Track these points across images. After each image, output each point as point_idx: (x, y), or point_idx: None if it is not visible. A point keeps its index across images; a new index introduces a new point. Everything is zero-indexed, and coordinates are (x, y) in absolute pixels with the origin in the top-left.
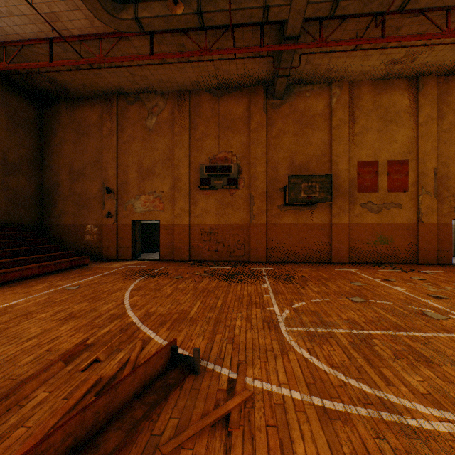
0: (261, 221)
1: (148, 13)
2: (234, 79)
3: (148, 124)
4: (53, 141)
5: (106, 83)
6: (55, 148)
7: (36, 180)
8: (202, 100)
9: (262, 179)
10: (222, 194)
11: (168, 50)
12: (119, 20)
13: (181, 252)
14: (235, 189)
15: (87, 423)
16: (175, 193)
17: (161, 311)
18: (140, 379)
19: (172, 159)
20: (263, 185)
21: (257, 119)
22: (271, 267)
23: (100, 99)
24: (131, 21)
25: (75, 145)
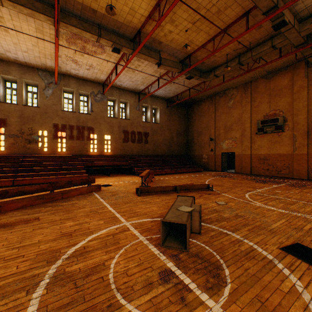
0: (302, 152)
1: (219, 71)
2: (278, 66)
3: (229, 104)
4: (191, 121)
5: (209, 93)
6: (192, 123)
7: (186, 138)
8: (258, 84)
9: (303, 123)
10: (272, 136)
11: (232, 73)
12: (209, 78)
13: (245, 169)
14: (281, 132)
15: (188, 187)
16: (242, 138)
17: (215, 183)
18: (198, 187)
19: (241, 120)
20: (303, 128)
21: (298, 84)
22: (303, 182)
23: (208, 98)
24: (213, 77)
25: (198, 121)
